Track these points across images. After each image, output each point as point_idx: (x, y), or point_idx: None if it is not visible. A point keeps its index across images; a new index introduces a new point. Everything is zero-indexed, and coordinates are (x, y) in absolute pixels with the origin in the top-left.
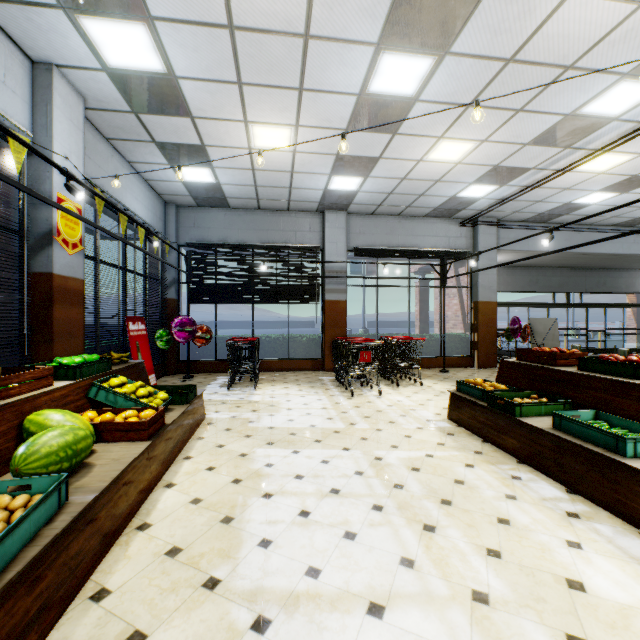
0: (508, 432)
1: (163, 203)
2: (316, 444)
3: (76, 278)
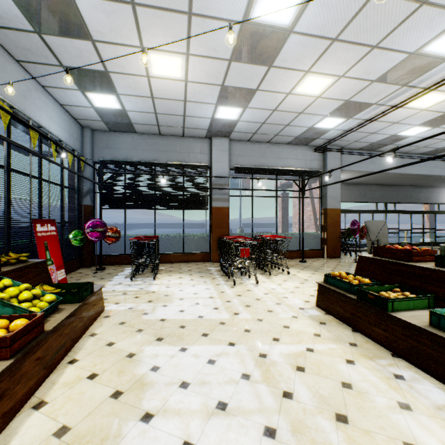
0: (379, 325)
1: (80, 127)
2: (203, 339)
3: None
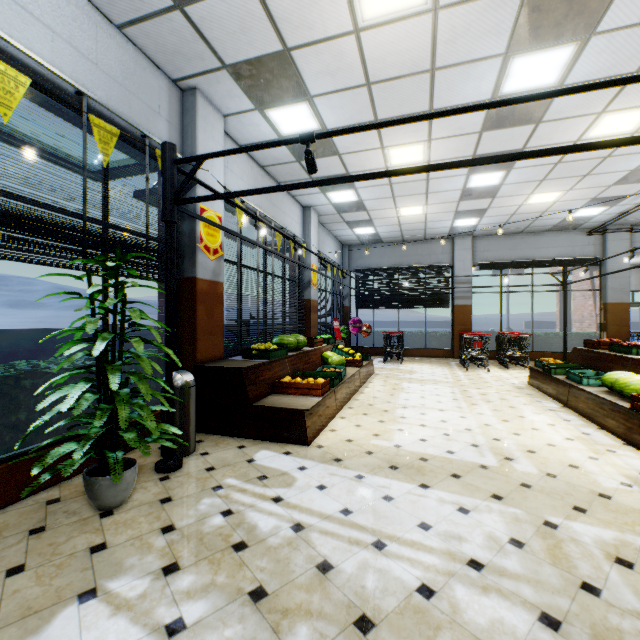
0: (549, 384)
1: (341, 246)
2: (434, 384)
3: (316, 300)
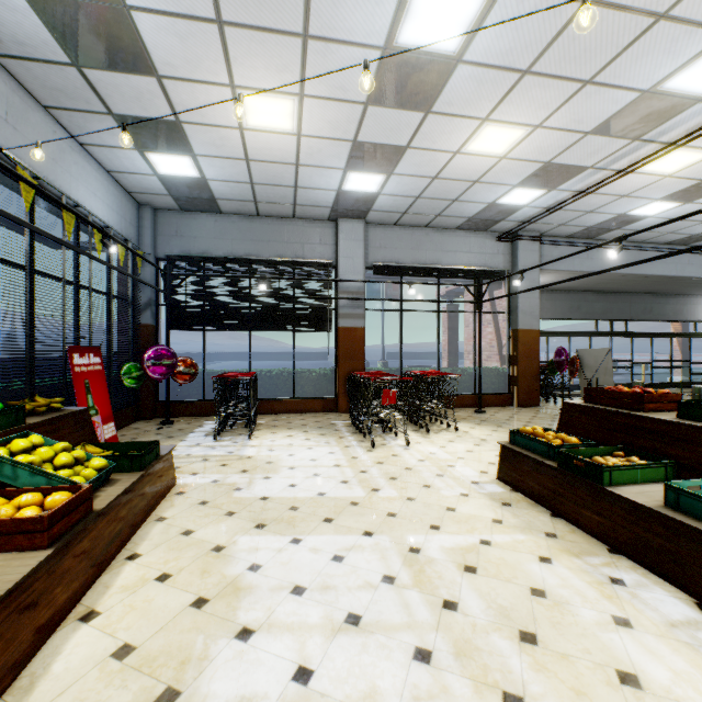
0: (591, 506)
1: (135, 204)
2: (325, 526)
3: None
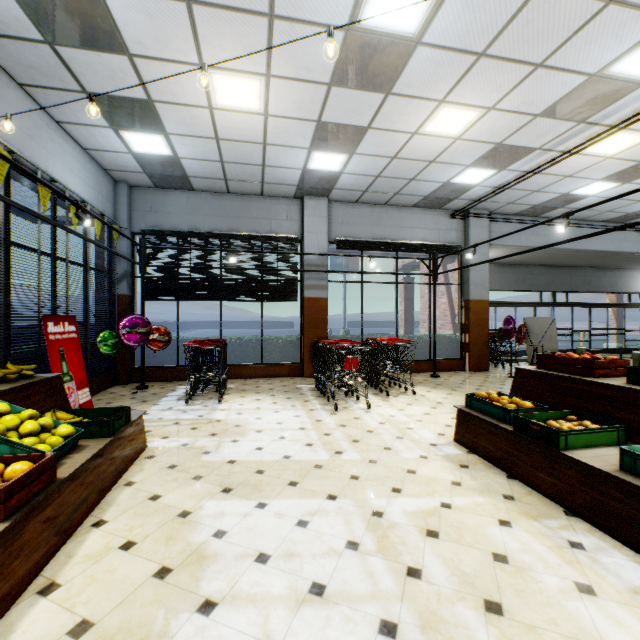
0: (547, 469)
1: (112, 181)
2: (290, 489)
3: None
